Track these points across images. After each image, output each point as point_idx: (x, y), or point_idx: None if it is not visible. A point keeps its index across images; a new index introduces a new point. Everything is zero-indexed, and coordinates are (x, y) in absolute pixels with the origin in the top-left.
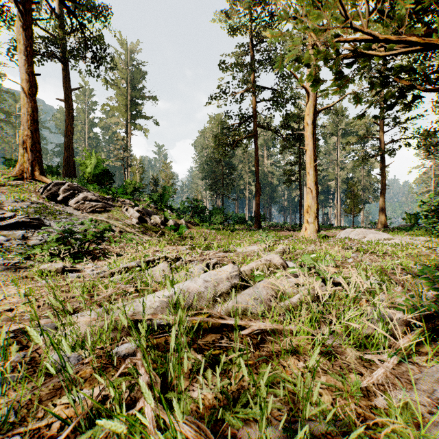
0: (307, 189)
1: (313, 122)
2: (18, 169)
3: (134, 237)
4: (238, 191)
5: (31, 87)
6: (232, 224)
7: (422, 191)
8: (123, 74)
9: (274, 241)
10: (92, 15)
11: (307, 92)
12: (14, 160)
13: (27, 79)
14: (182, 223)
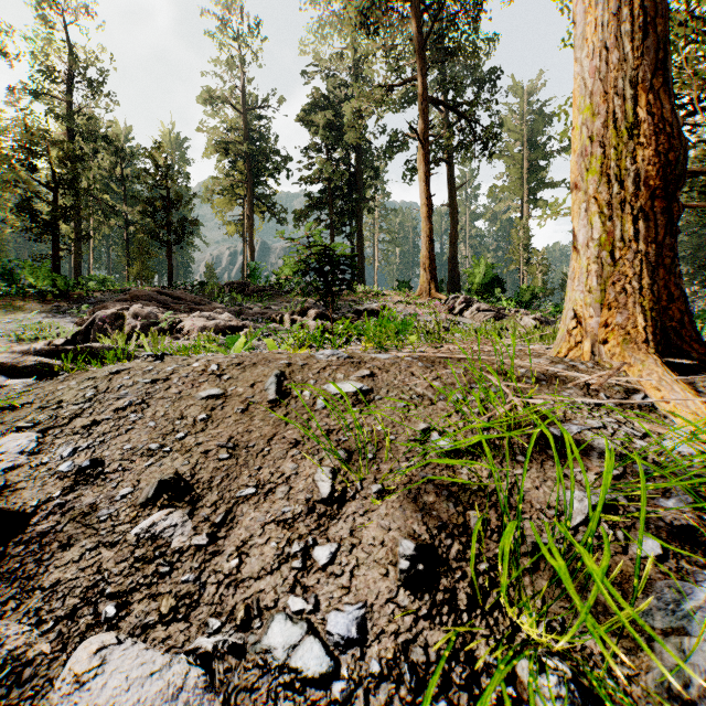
0: None
1: None
2: (419, 290)
3: None
4: None
5: (429, 210)
6: None
7: None
8: (516, 134)
9: None
10: (479, 89)
11: None
12: (405, 283)
13: (425, 203)
14: None
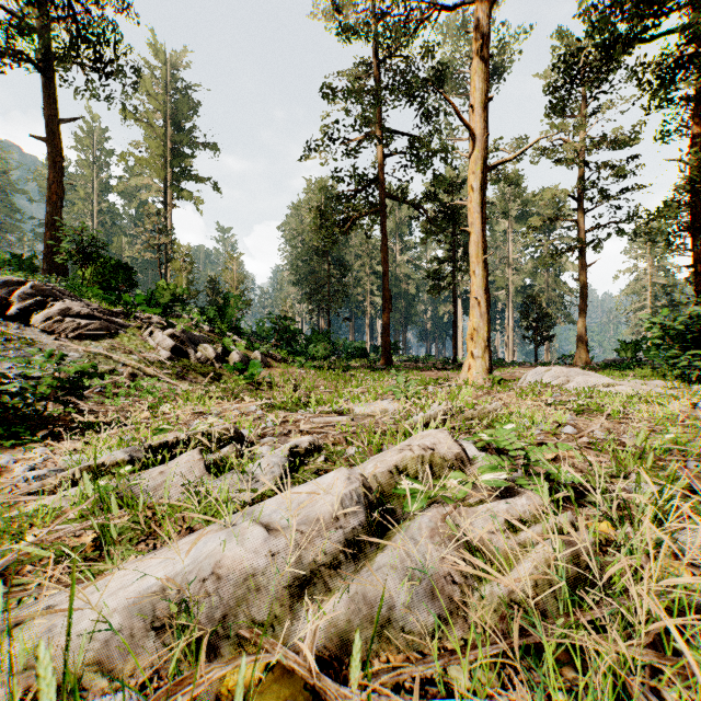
0: (472, 300)
1: (481, 186)
2: None
3: (159, 386)
4: (353, 305)
5: None
6: (345, 359)
7: (634, 307)
8: (158, 103)
9: (419, 391)
10: None
11: (472, 134)
12: None
13: None
14: (255, 357)
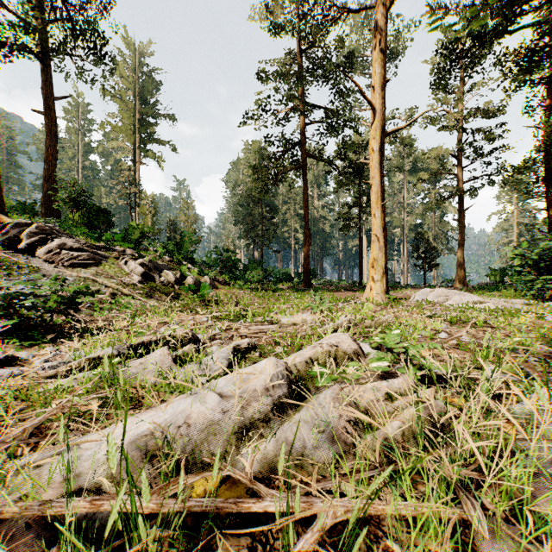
0: (373, 237)
1: (380, 148)
2: None
3: (133, 302)
4: (281, 240)
5: None
6: (274, 282)
7: (503, 241)
8: (129, 83)
9: (331, 307)
10: None
11: (373, 108)
12: None
13: None
14: (205, 281)
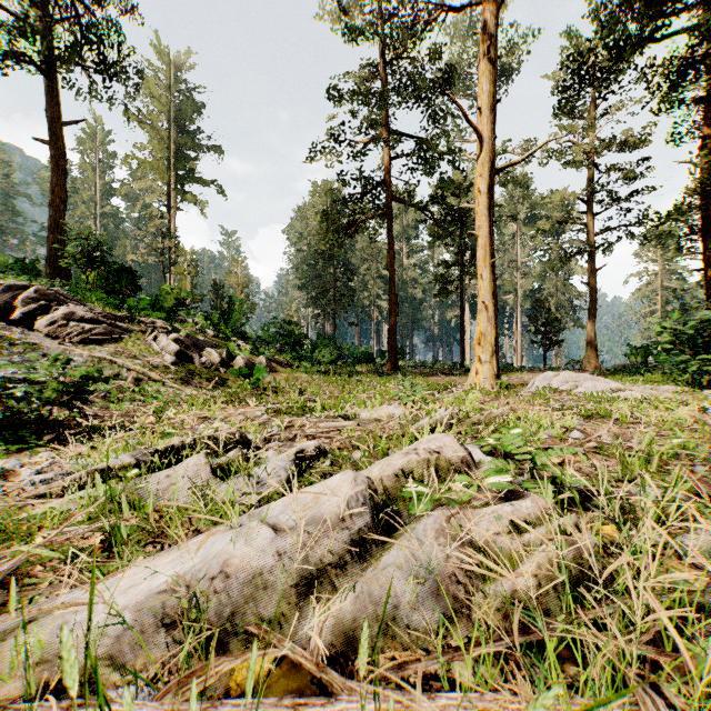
0: (479, 304)
1: (489, 188)
2: None
3: (163, 390)
4: (359, 309)
5: None
6: (351, 364)
7: (644, 311)
8: (162, 105)
9: (426, 396)
10: None
11: (480, 136)
12: None
13: None
14: (260, 362)
